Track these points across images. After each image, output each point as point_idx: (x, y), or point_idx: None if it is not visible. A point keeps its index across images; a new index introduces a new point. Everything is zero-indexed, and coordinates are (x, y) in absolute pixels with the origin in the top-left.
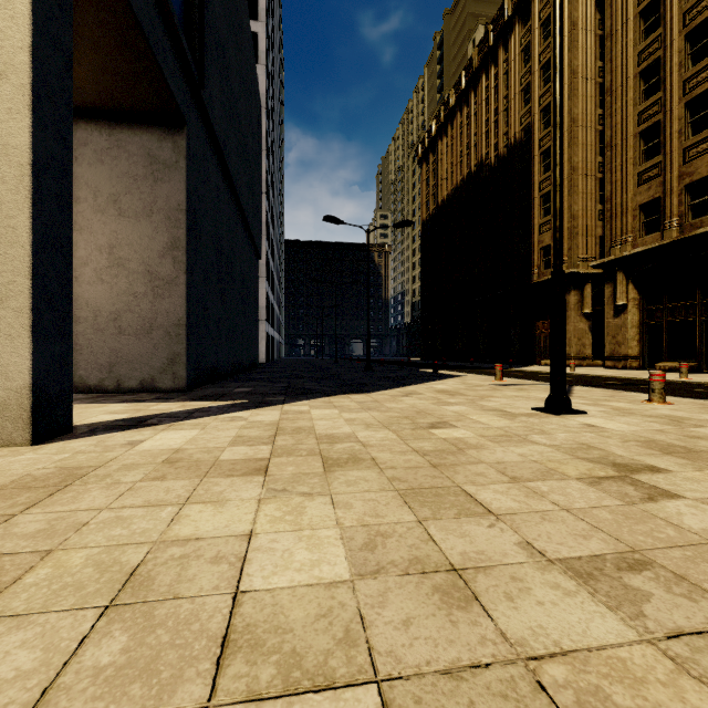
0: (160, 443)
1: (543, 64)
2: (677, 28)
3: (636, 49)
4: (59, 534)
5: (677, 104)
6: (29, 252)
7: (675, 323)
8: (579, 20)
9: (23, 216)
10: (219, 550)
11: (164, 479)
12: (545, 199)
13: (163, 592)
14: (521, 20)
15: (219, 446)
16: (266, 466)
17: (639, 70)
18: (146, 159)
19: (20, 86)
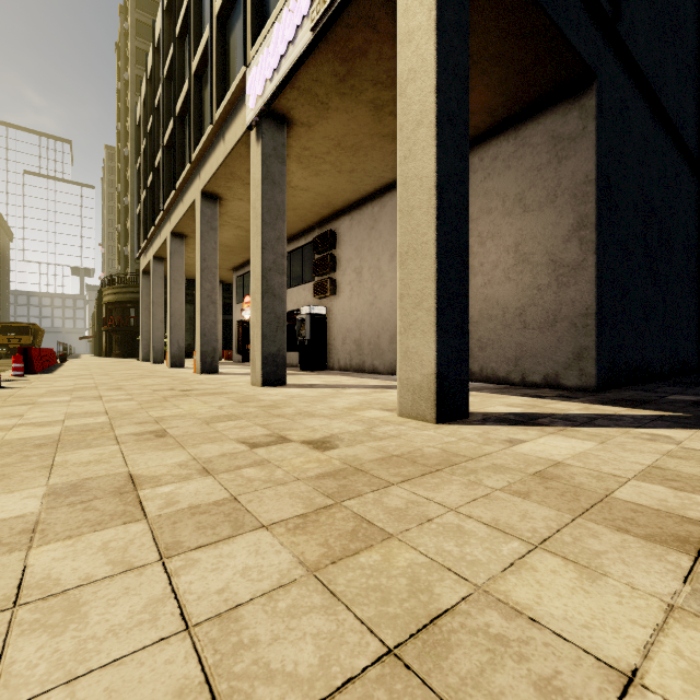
0: (541, 448)
1: None
2: None
3: None
4: (405, 520)
5: None
6: (434, 260)
7: None
8: None
9: (431, 231)
10: (557, 669)
11: (525, 497)
12: None
13: (449, 684)
14: None
15: (618, 474)
16: (699, 538)
17: None
18: (549, 144)
19: (429, 125)
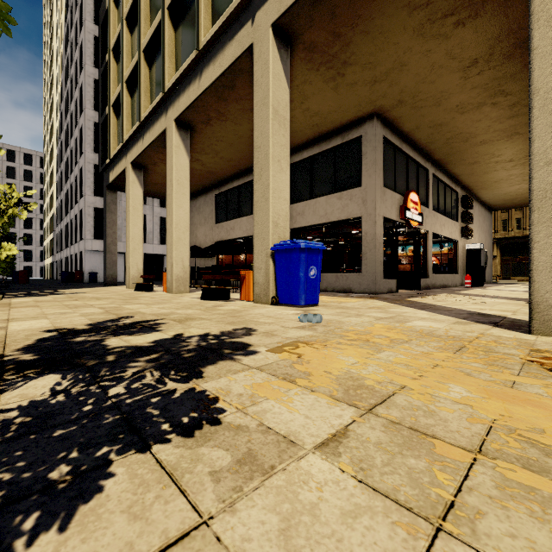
0: None
1: None
2: None
3: None
4: None
5: None
6: None
7: None
8: None
9: None
10: None
11: None
12: None
13: None
14: None
15: None
16: None
17: None
18: (490, 221)
19: None
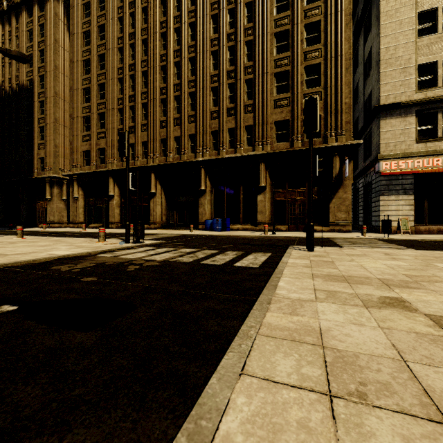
0: None
1: (41, 50)
2: (95, 79)
3: (82, 77)
4: None
5: (95, 112)
6: None
7: (96, 207)
8: (60, 40)
9: None
10: None
11: None
12: (42, 130)
13: None
14: (27, 11)
15: None
16: None
17: (83, 88)
18: None
19: None
